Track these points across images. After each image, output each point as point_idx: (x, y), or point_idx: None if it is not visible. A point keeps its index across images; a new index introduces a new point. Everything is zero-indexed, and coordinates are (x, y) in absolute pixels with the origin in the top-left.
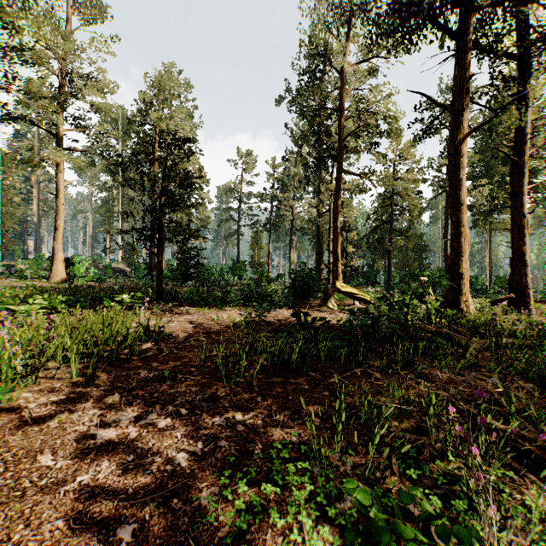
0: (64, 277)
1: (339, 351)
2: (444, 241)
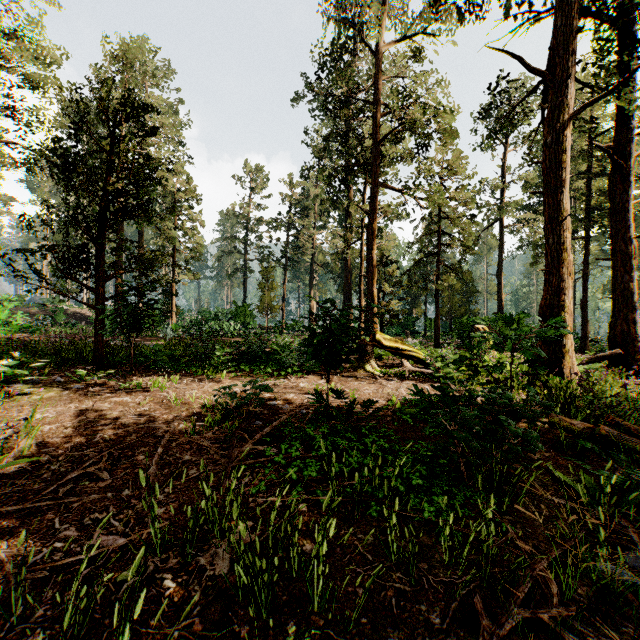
0: None
1: (427, 507)
2: (498, 280)
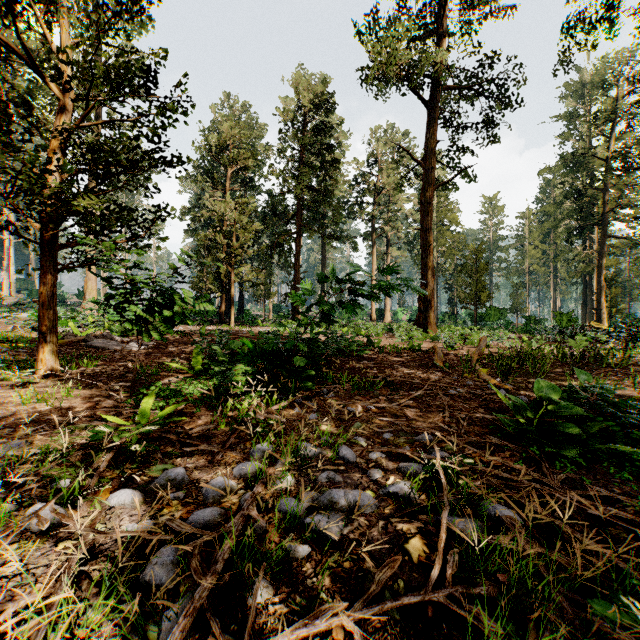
0: (390, 320)
1: None
2: None
